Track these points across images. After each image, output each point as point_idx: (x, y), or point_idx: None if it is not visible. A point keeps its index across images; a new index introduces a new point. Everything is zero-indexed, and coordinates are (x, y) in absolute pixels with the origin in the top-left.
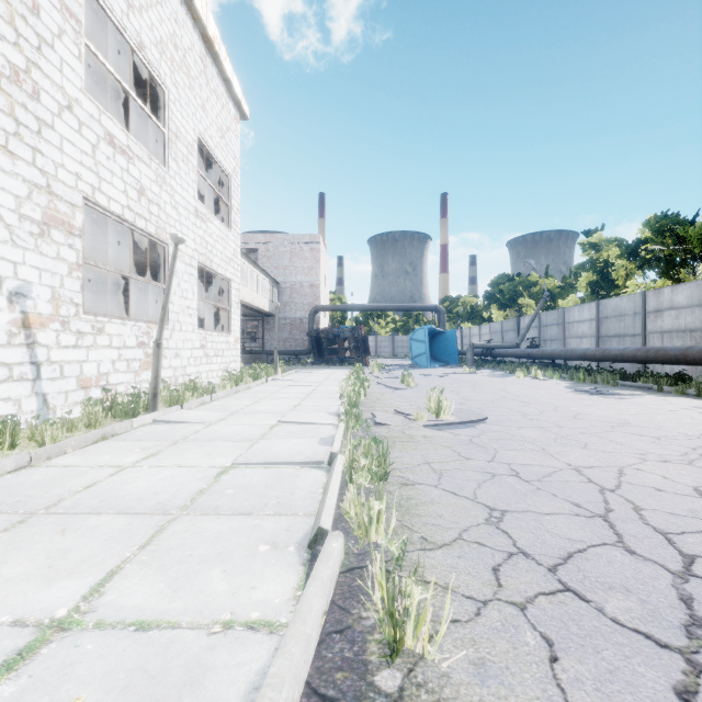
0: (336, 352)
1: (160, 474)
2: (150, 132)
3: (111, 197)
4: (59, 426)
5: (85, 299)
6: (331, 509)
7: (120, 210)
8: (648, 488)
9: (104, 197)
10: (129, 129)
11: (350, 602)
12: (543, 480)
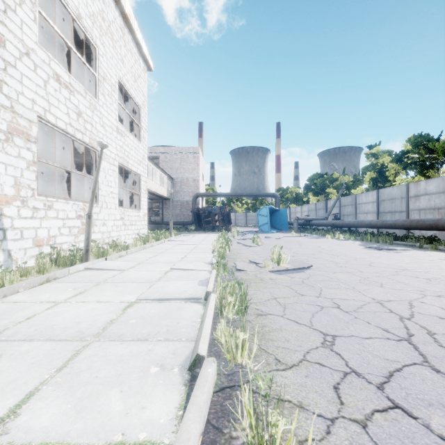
0: (210, 223)
1: (83, 308)
2: (88, 78)
3: (57, 117)
4: (17, 272)
5: (44, 188)
6: (207, 337)
7: (64, 125)
8: (434, 317)
9: (53, 117)
10: (74, 76)
11: (222, 421)
12: (358, 311)
